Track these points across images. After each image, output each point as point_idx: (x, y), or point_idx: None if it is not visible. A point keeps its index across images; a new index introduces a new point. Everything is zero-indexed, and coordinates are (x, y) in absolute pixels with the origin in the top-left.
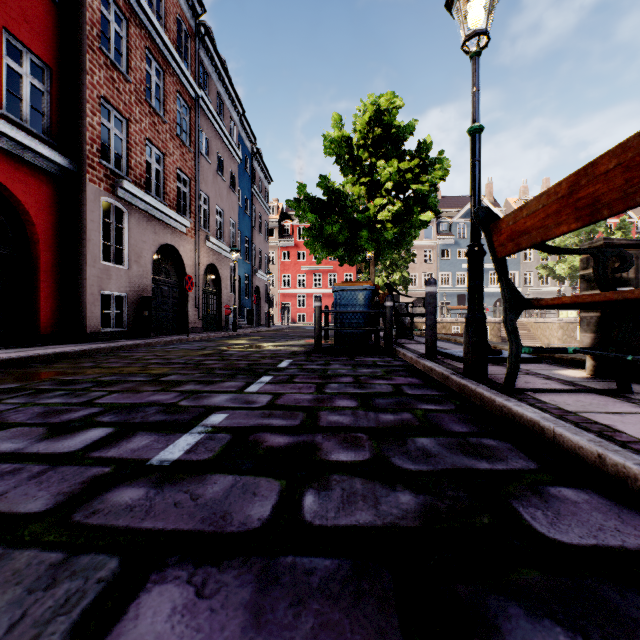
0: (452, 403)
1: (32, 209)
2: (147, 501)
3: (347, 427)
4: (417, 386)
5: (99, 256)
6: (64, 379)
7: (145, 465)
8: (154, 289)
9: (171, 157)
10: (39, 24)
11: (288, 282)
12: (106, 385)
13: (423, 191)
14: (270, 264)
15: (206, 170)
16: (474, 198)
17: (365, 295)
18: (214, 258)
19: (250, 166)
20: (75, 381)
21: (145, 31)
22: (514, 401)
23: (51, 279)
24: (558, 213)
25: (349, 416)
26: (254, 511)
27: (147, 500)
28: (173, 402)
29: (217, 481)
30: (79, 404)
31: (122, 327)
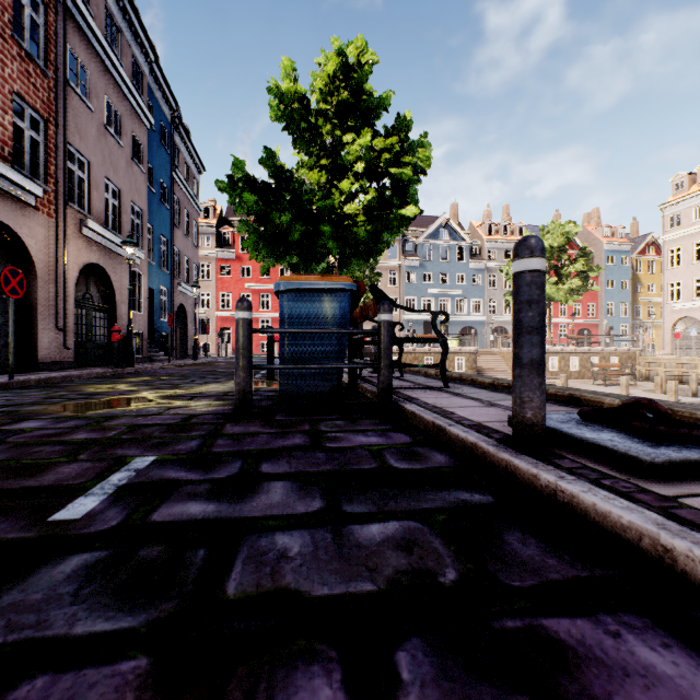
0: None
1: None
2: None
3: None
4: None
5: None
6: None
7: None
8: None
9: None
10: None
11: (229, 304)
12: None
13: (405, 177)
14: (205, 280)
15: (83, 118)
16: None
17: (339, 301)
18: (100, 256)
19: (170, 141)
20: None
21: None
22: None
23: None
24: None
25: None
26: None
27: None
28: None
29: None
30: None
31: None
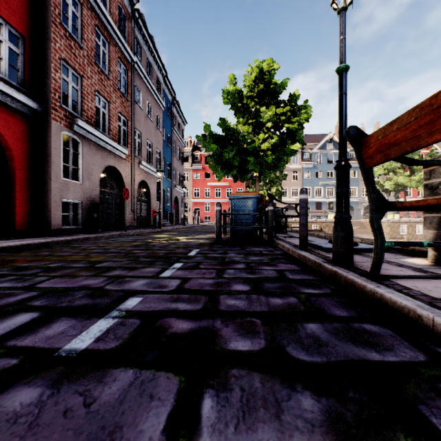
0: (327, 287)
1: (10, 139)
2: (37, 407)
3: (243, 311)
4: (296, 271)
5: (60, 174)
6: (21, 265)
7: (52, 356)
8: (101, 198)
9: (114, 104)
10: (15, 4)
11: (198, 194)
12: (51, 271)
13: (293, 128)
14: (185, 181)
15: (139, 114)
16: (341, 123)
17: (253, 202)
18: (145, 176)
19: (171, 112)
20: (28, 267)
21: (95, 13)
22: (384, 288)
23: (24, 190)
24: (432, 123)
25: (244, 300)
26: (147, 423)
27: (37, 406)
28: (99, 286)
29: (117, 378)
30: (22, 288)
31: (78, 225)
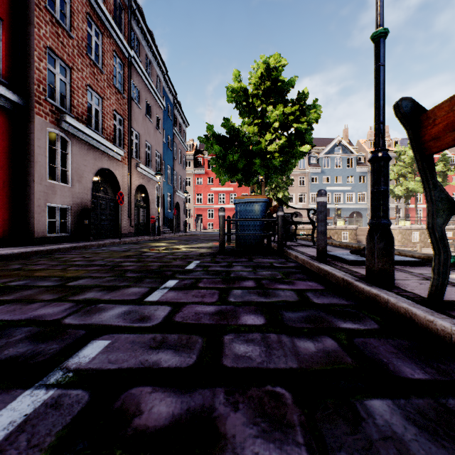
0: (371, 318)
1: None
2: None
3: (259, 370)
4: (321, 292)
5: (45, 175)
6: None
7: None
8: (94, 203)
9: (108, 101)
10: None
11: (201, 200)
12: (5, 292)
13: (302, 129)
14: (187, 186)
15: (137, 113)
16: (379, 103)
17: (261, 206)
18: (143, 180)
19: (172, 113)
20: None
21: None
22: None
23: (3, 193)
24: None
25: (259, 344)
26: None
27: None
28: (56, 319)
29: None
30: None
31: (66, 233)
